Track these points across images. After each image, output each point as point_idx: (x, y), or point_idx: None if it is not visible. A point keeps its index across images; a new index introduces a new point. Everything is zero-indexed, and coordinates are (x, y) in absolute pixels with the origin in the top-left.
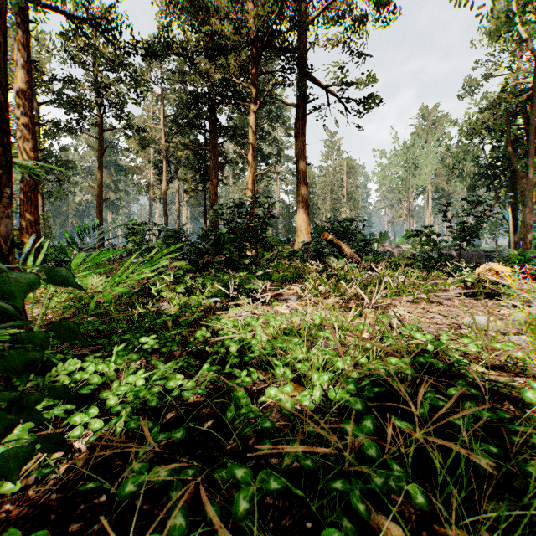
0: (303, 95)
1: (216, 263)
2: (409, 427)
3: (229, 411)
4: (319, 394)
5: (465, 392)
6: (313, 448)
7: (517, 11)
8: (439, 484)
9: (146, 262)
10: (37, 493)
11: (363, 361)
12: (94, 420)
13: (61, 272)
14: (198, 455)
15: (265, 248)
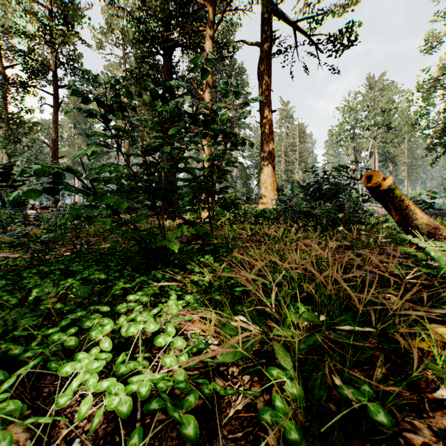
0: (270, 23)
1: None
2: None
3: None
4: None
5: None
6: None
7: None
8: None
9: None
10: None
11: None
12: None
13: None
14: None
15: (225, 207)
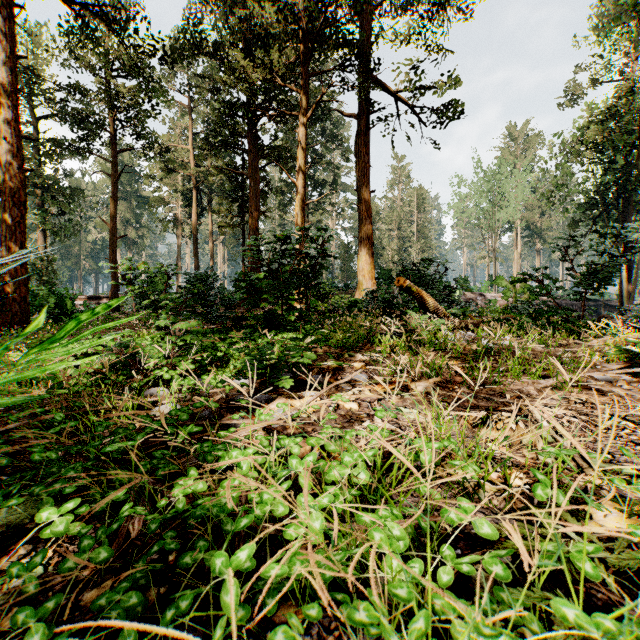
0: (366, 102)
1: (252, 318)
2: None
3: None
4: None
5: None
6: None
7: None
8: None
9: (43, 343)
10: None
11: None
12: None
13: None
14: None
15: (319, 297)
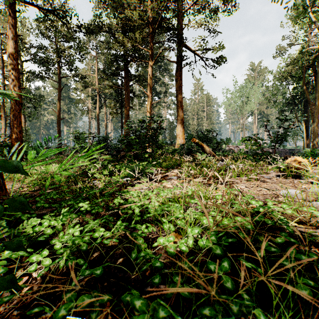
0: (180, 55)
1: (128, 156)
2: (253, 266)
3: (133, 253)
4: (192, 242)
5: (285, 239)
6: (190, 289)
7: (309, 5)
8: (274, 306)
9: (82, 156)
10: (5, 309)
11: (220, 219)
12: (45, 259)
13: (13, 163)
14: (112, 282)
15: (158, 147)
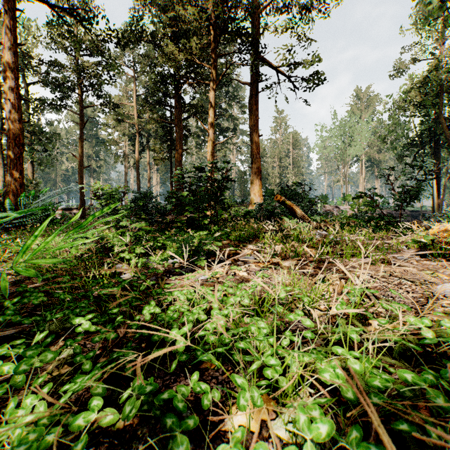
0: (256, 75)
1: (179, 222)
2: None
3: None
4: None
5: None
6: None
7: None
8: None
9: (78, 228)
10: None
11: (358, 368)
12: None
13: None
14: None
15: (223, 208)
